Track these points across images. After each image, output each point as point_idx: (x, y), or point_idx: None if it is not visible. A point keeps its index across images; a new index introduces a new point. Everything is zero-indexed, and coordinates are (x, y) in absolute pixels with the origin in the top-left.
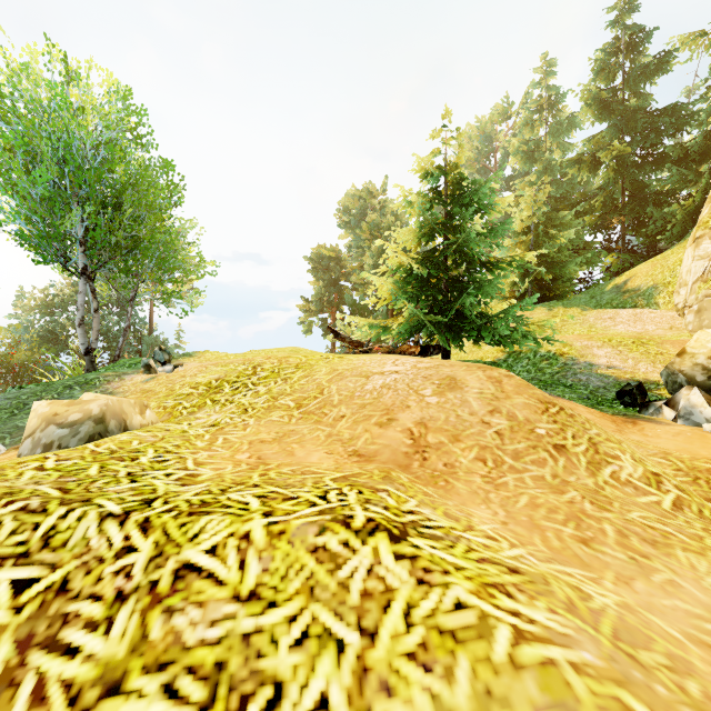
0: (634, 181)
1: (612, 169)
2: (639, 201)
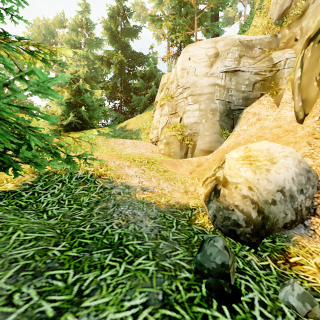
0: (125, 81)
1: (118, 68)
2: (128, 90)
